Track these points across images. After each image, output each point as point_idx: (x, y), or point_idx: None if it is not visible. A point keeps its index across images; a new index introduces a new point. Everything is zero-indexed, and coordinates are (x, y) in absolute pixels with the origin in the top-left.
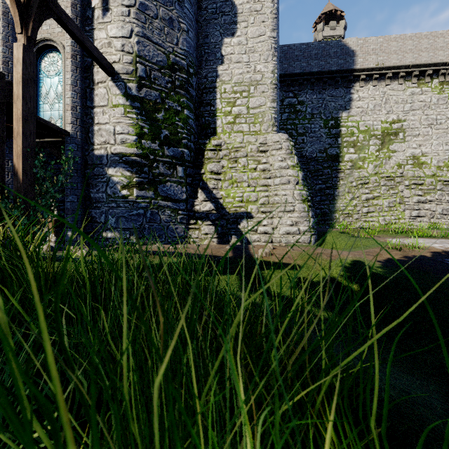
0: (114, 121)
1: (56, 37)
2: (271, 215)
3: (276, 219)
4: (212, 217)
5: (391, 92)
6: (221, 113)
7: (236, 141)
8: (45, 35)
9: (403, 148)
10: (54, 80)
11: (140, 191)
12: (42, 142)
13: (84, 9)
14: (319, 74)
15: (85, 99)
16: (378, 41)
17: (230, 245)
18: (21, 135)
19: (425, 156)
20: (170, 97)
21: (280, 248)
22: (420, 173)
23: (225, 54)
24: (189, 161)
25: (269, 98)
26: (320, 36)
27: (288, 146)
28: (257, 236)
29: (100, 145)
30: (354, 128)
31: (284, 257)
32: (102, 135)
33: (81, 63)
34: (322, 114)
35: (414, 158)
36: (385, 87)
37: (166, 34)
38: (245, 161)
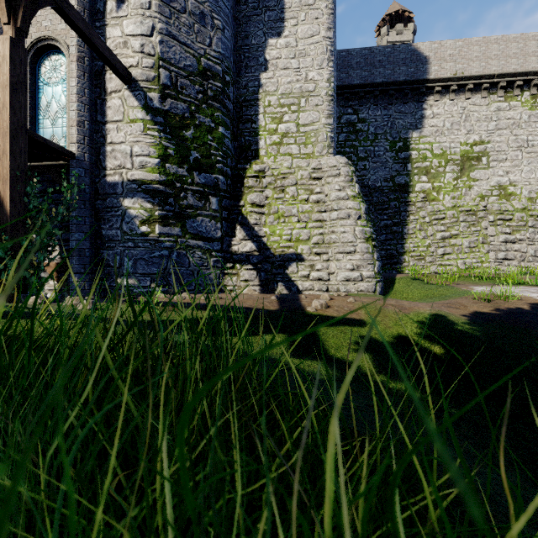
0: (131, 140)
1: (59, 35)
2: (327, 257)
3: (332, 262)
4: (253, 259)
5: (472, 107)
6: (264, 131)
7: (283, 166)
8: (45, 33)
9: (487, 176)
10: (56, 89)
11: (164, 227)
12: (41, 166)
13: (94, 0)
14: (384, 85)
15: (95, 113)
16: (456, 44)
17: (276, 295)
18: (8, 153)
19: (514, 185)
20: (201, 110)
21: (339, 299)
22: (508, 206)
23: (270, 58)
24: (224, 190)
25: (324, 113)
26: (385, 41)
27: (348, 172)
28: (310, 284)
29: (114, 170)
30: (427, 151)
31: (344, 310)
32: (116, 157)
33: (89, 67)
34: (388, 134)
35: (500, 187)
36: (465, 101)
37: (196, 32)
38: (295, 190)
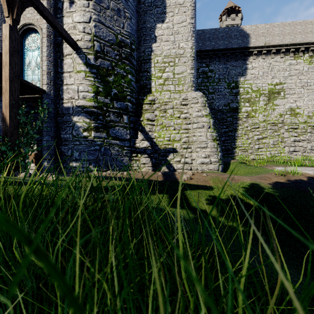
0: (78, 83)
1: (36, 22)
2: (191, 150)
3: (194, 153)
4: (148, 151)
5: (275, 63)
6: (154, 77)
7: (165, 97)
8: (28, 21)
9: (284, 103)
10: (35, 53)
11: (96, 133)
12: (26, 98)
13: (56, 2)
14: (224, 50)
15: (57, 67)
16: (266, 27)
17: (161, 172)
18: (8, 91)
19: (299, 108)
20: (118, 65)
21: (198, 174)
22: (296, 120)
23: (157, 35)
24: (131, 111)
25: (189, 67)
26: (224, 24)
27: (203, 101)
28: (181, 165)
29: (68, 100)
30: (249, 88)
31: (200, 181)
32: (69, 92)
33: (53, 41)
34: (226, 78)
35: (291, 110)
36: (271, 59)
37: (115, 20)
38: (172, 111)
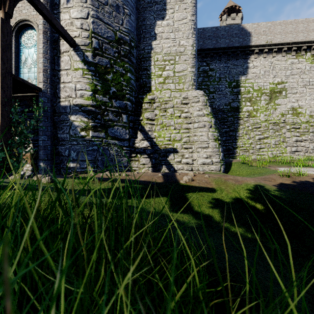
0: (75, 81)
1: (32, 18)
2: (191, 150)
3: (195, 153)
4: (148, 151)
5: (276, 62)
6: (154, 76)
7: (166, 96)
8: (24, 17)
9: (285, 102)
10: (31, 50)
11: (95, 132)
12: (22, 96)
13: None
14: (225, 49)
15: (53, 64)
16: (267, 25)
17: (161, 173)
18: None
19: (301, 108)
20: (117, 63)
21: (199, 175)
22: (297, 120)
23: (157, 32)
24: (131, 110)
25: (190, 65)
26: (224, 24)
27: (204, 100)
28: (181, 166)
29: (65, 98)
30: (250, 87)
31: (203, 182)
32: (66, 90)
33: (50, 37)
34: (227, 77)
35: (293, 109)
36: (272, 58)
37: (114, 16)
38: (172, 110)
